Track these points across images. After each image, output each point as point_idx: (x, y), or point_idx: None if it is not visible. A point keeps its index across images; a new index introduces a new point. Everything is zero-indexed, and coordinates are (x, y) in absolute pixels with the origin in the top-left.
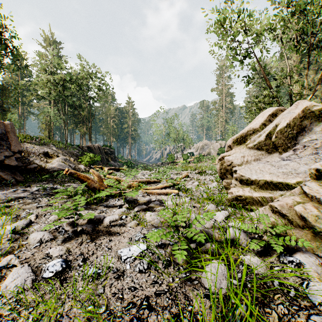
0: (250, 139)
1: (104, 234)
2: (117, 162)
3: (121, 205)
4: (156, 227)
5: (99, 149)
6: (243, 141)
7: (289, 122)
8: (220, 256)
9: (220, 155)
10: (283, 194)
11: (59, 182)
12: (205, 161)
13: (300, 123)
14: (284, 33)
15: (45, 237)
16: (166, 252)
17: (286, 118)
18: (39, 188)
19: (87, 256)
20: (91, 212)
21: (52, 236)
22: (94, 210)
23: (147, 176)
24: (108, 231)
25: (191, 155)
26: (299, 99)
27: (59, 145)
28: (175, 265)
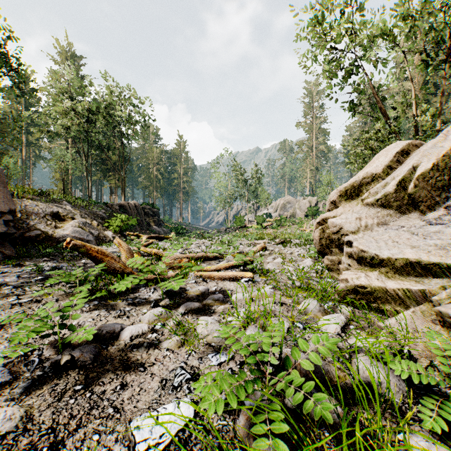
0: (367, 190)
1: (115, 369)
2: (163, 227)
3: (157, 299)
4: (215, 349)
5: (136, 209)
6: (355, 194)
7: (435, 161)
8: None
9: (320, 217)
10: (444, 286)
11: (68, 258)
12: (288, 225)
13: None
14: (407, 36)
15: None
16: (238, 436)
17: (430, 156)
18: (32, 270)
19: (63, 436)
20: (104, 315)
21: (8, 375)
22: (110, 310)
23: (205, 248)
24: (125, 359)
25: (268, 217)
26: (430, 134)
27: (77, 202)
28: None
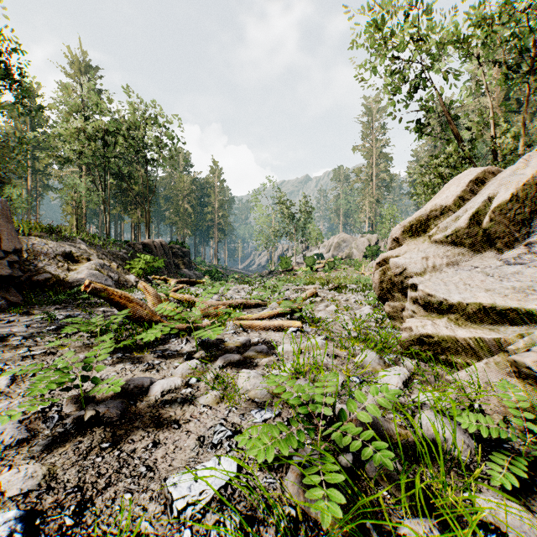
0: (435, 225)
1: (146, 426)
2: (195, 270)
3: (191, 351)
4: (259, 405)
5: (163, 248)
6: (422, 230)
7: (514, 191)
8: (446, 536)
9: (380, 256)
10: (522, 334)
11: (85, 305)
12: (343, 268)
13: (535, 194)
14: (484, 43)
15: (5, 438)
16: (286, 492)
17: (508, 185)
18: (43, 318)
19: (92, 495)
20: (129, 369)
21: (25, 432)
22: (136, 363)
23: (244, 294)
24: (156, 416)
25: (319, 259)
26: (511, 160)
27: (93, 240)
28: (310, 532)
